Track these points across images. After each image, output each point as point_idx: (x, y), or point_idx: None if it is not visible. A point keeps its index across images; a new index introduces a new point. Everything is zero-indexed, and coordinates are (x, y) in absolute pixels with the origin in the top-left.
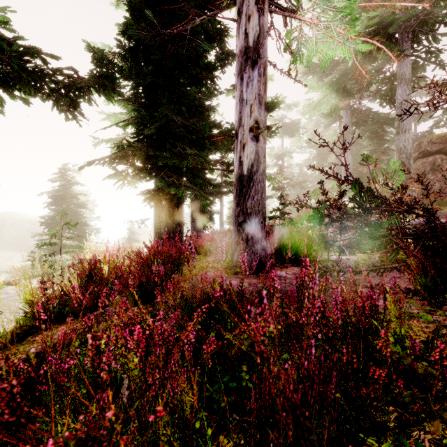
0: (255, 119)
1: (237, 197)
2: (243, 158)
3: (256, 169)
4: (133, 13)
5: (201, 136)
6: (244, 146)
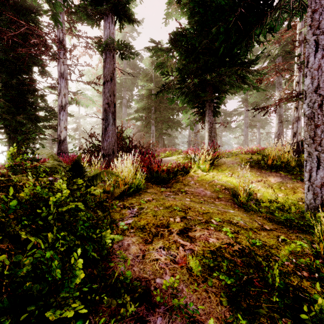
0: (64, 125)
1: (58, 145)
2: (60, 135)
3: (64, 138)
4: (6, 68)
5: (37, 118)
6: (61, 132)
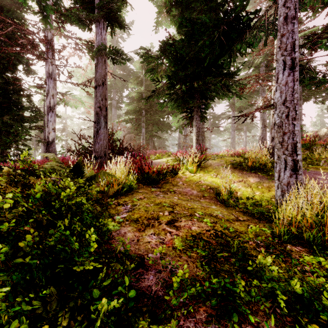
0: (53, 126)
1: (46, 147)
2: (48, 137)
3: (53, 140)
4: None
5: (23, 118)
6: (49, 133)
